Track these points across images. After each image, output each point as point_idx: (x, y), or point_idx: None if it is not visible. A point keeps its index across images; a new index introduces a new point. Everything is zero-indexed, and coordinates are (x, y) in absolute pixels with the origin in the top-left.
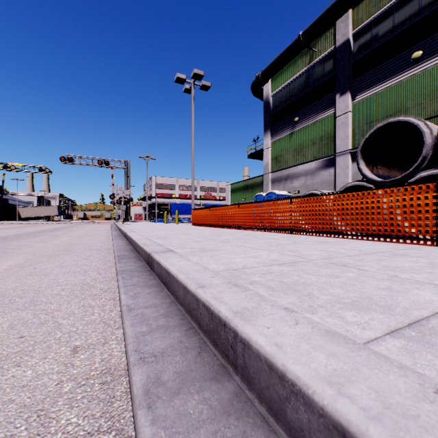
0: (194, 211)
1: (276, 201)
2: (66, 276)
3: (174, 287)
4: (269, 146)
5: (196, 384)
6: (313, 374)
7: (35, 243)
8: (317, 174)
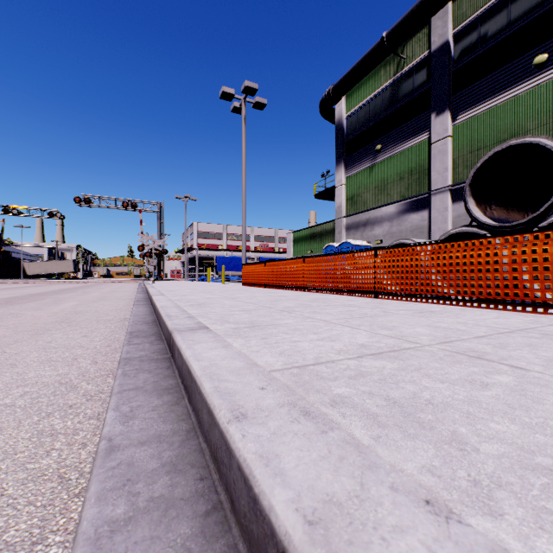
0: (244, 267)
1: (354, 253)
2: (41, 368)
3: (196, 400)
4: (342, 182)
5: None
6: None
7: (26, 311)
8: (405, 219)
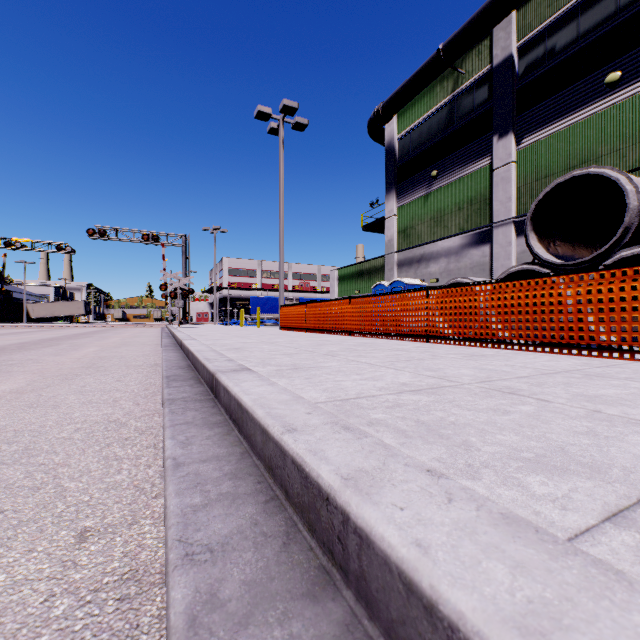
0: (283, 309)
1: (404, 294)
2: (84, 409)
3: (248, 428)
4: (394, 212)
5: (278, 606)
6: (489, 610)
7: (45, 357)
8: (464, 255)
